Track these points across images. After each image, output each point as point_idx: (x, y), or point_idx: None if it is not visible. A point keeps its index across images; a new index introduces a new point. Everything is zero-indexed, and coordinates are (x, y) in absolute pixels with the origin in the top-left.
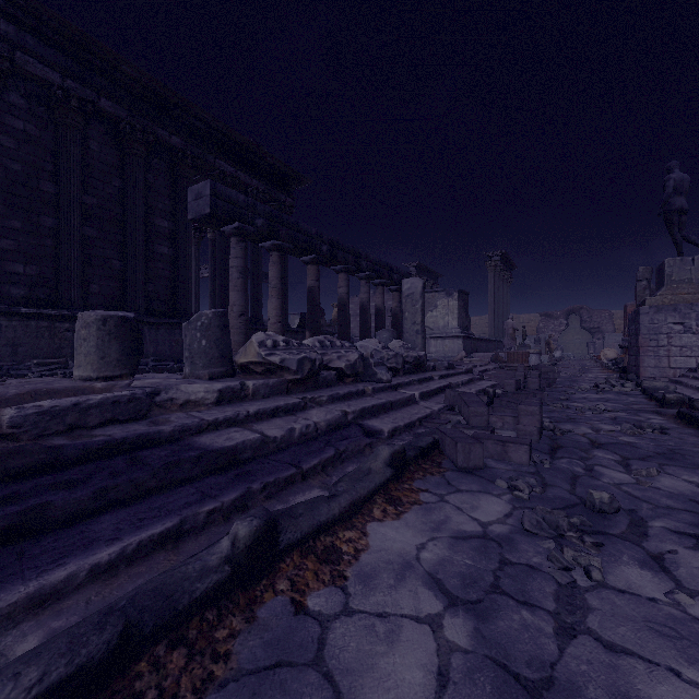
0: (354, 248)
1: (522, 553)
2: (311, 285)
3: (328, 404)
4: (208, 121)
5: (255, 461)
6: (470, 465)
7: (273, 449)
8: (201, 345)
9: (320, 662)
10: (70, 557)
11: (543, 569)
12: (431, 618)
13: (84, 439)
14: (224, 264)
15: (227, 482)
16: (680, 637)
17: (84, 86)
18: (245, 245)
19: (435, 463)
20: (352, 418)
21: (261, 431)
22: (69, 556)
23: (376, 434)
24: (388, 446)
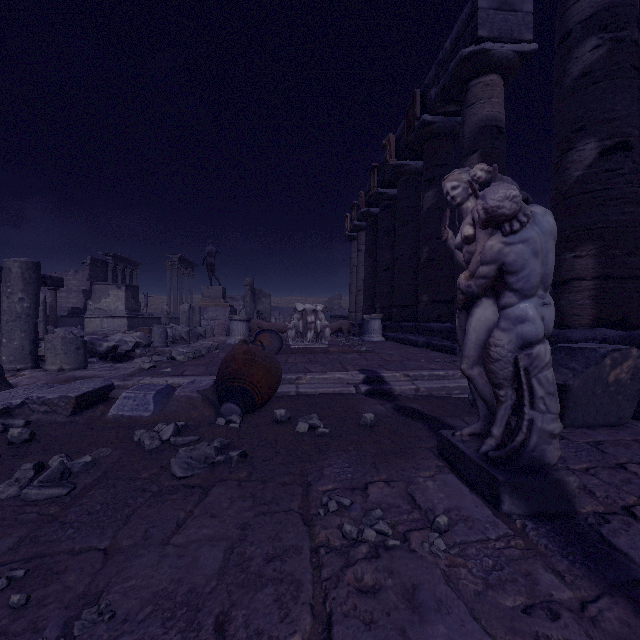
0: None
1: None
2: None
3: None
4: None
5: None
6: None
7: None
8: None
9: None
10: None
11: None
12: None
13: None
14: None
15: None
16: None
17: None
18: None
19: None
20: None
21: None
22: None
23: None
24: None
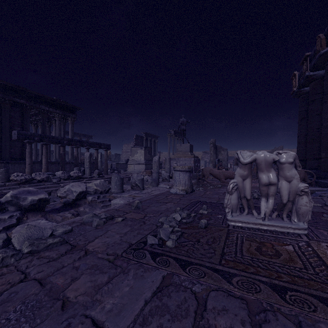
0: (80, 140)
1: None
2: (61, 153)
3: (27, 187)
4: (35, 94)
5: None
6: None
7: (3, 194)
8: (0, 176)
9: None
10: None
11: None
12: None
13: None
14: None
15: None
16: None
17: None
18: (31, 145)
19: None
20: None
21: (2, 191)
22: None
23: None
24: None
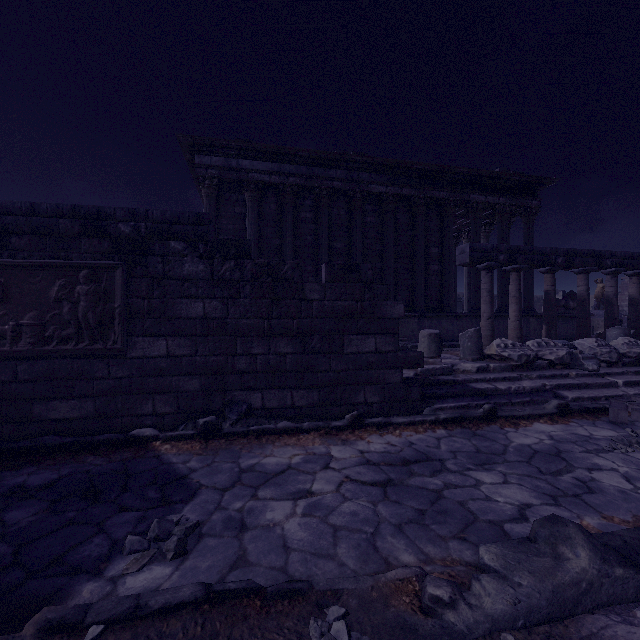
0: (594, 251)
1: (598, 442)
2: (547, 289)
3: (536, 379)
4: (464, 173)
5: (492, 395)
6: (617, 421)
7: (500, 393)
8: (468, 345)
9: (504, 434)
10: (444, 403)
11: (601, 445)
12: (542, 439)
13: (437, 378)
14: (476, 269)
15: (481, 399)
16: (631, 462)
17: (395, 187)
18: (491, 274)
19: (595, 417)
20: (549, 388)
21: (495, 386)
22: (444, 403)
23: (562, 398)
24: (557, 400)
